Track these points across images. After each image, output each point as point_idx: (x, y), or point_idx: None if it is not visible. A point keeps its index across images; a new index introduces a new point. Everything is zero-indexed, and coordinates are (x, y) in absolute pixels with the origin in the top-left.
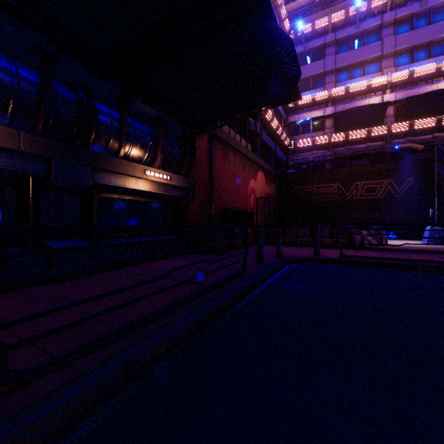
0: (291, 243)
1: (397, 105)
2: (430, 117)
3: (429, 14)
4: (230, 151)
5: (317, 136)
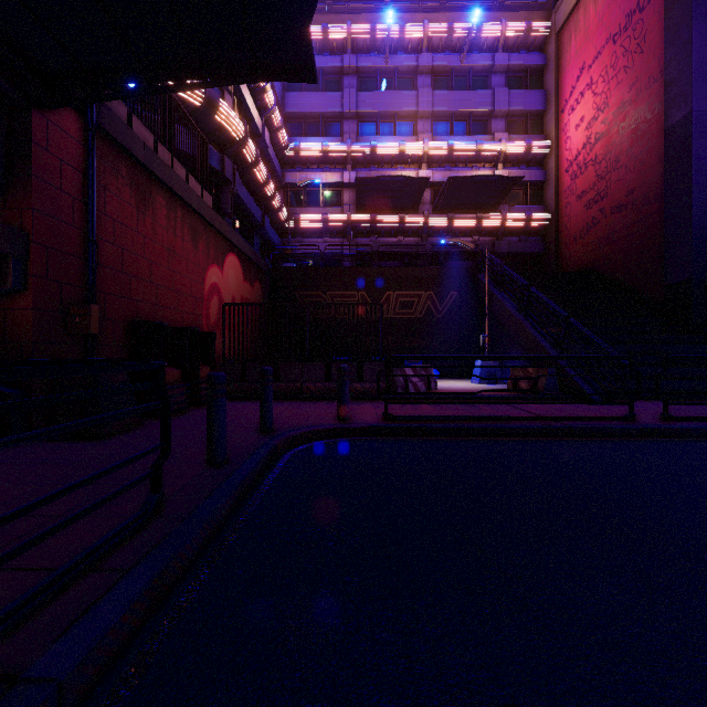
0: (292, 395)
1: (435, 189)
2: (470, 214)
3: (468, 75)
4: (157, 191)
5: (331, 214)
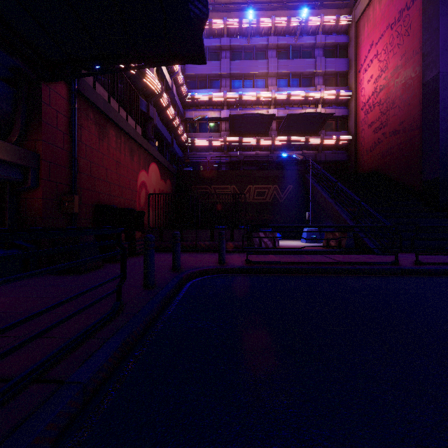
0: (190, 249)
1: (279, 121)
2: (301, 136)
3: (300, 50)
4: (110, 127)
5: (214, 137)
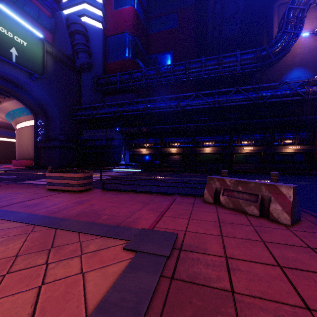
0: None
1: None
2: None
3: None
4: None
5: None
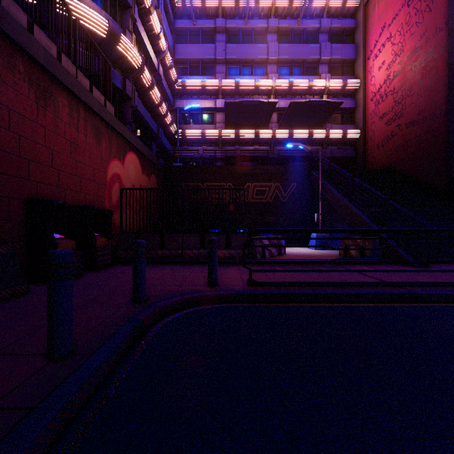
0: (174, 260)
1: (280, 113)
2: (304, 130)
3: (303, 34)
4: (59, 92)
5: (207, 129)
